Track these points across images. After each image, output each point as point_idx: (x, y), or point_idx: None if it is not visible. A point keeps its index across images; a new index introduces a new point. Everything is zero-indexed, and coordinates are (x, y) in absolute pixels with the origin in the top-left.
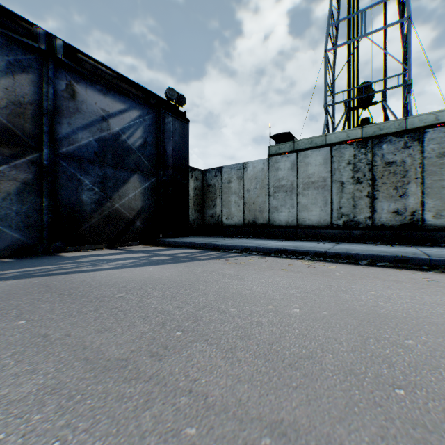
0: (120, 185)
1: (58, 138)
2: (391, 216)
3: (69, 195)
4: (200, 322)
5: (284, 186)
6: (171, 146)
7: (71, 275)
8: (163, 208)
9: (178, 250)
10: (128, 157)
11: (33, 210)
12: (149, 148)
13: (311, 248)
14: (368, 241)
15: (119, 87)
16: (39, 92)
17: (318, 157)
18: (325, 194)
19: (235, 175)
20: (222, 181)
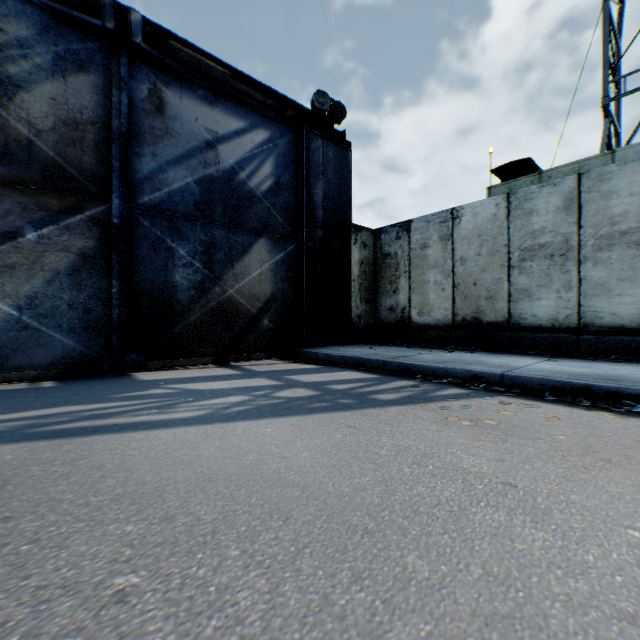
0: (236, 257)
1: (135, 179)
2: None
3: (154, 274)
4: None
5: (546, 246)
6: (321, 189)
7: (94, 440)
8: (308, 296)
9: (332, 373)
10: (250, 210)
11: (96, 300)
12: (283, 194)
13: None
14: None
15: (235, 91)
16: (105, 104)
17: (636, 176)
18: None
19: (435, 233)
20: (409, 247)
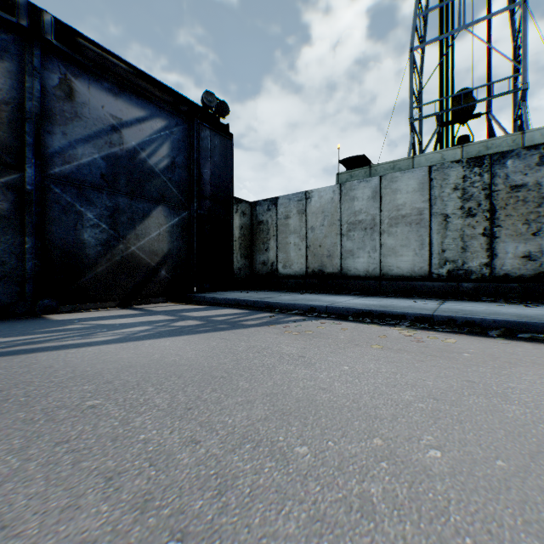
0: (138, 220)
1: (47, 153)
2: (519, 263)
3: (65, 233)
4: (230, 495)
5: (363, 222)
6: (209, 169)
7: (38, 355)
8: (198, 253)
9: (216, 310)
10: (150, 182)
11: (10, 254)
12: (178, 171)
13: (408, 309)
14: (484, 298)
15: (137, 86)
16: (19, 88)
17: (410, 181)
18: (420, 232)
19: (295, 208)
20: (277, 217)
